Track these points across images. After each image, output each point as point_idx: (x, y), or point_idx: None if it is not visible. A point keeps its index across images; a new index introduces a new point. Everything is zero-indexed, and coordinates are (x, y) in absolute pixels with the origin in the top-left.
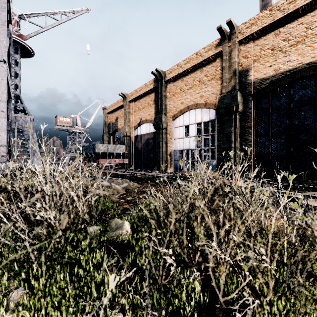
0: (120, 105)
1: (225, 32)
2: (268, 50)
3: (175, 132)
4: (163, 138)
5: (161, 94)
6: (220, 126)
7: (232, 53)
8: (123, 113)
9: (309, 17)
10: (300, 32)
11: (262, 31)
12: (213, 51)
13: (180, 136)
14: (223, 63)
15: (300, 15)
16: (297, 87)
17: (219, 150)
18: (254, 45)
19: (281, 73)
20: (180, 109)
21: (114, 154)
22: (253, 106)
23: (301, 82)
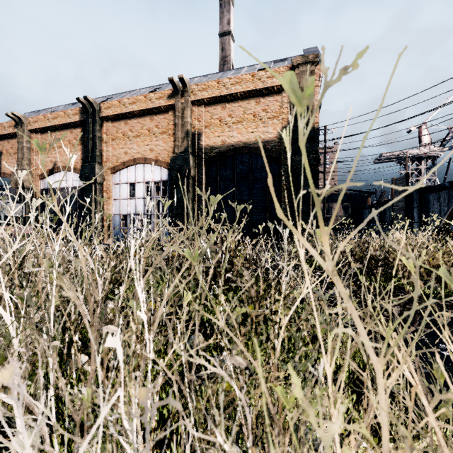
0: (7, 132)
1: (177, 86)
2: (217, 120)
3: (116, 191)
4: (97, 197)
5: (93, 134)
6: (173, 189)
7: (184, 111)
8: (15, 147)
9: (246, 103)
10: (240, 114)
11: (212, 100)
12: (165, 102)
13: (122, 196)
14: (176, 119)
15: (240, 99)
16: (238, 162)
17: (172, 216)
18: (206, 111)
19: (227, 146)
20: (123, 161)
21: (1, 218)
22: (205, 172)
23: (241, 158)
